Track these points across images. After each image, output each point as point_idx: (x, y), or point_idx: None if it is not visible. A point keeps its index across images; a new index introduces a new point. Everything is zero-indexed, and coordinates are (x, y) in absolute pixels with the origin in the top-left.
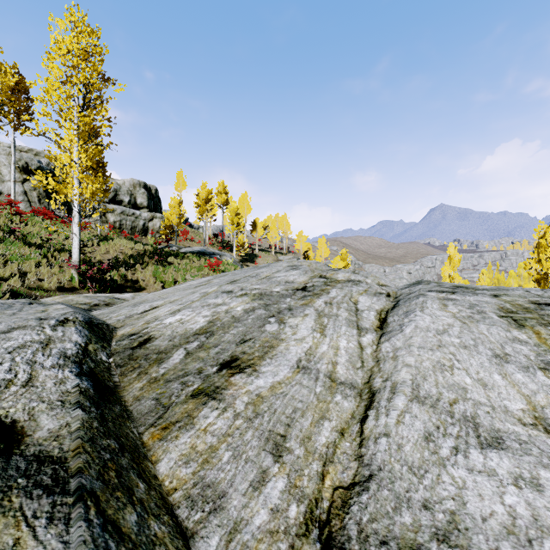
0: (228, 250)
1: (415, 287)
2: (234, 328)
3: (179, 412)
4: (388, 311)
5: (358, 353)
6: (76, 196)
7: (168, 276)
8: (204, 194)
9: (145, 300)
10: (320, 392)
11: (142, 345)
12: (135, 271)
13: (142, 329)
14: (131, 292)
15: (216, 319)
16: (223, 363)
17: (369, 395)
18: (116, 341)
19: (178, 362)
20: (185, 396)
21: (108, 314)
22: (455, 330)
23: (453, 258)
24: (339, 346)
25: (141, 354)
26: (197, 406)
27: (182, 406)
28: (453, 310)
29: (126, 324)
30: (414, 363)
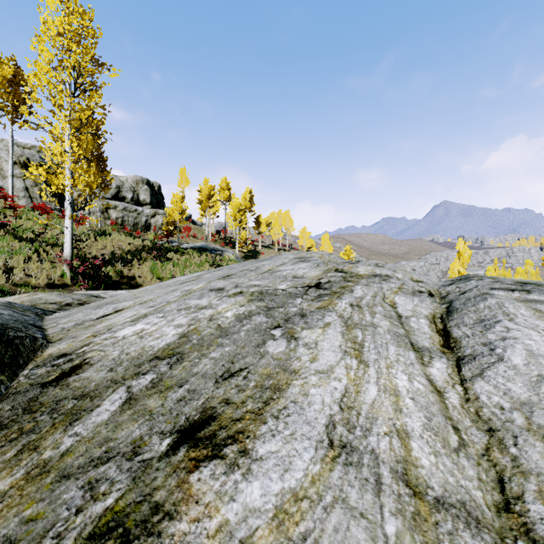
0: (230, 247)
1: (465, 283)
2: (216, 348)
3: None
4: (444, 318)
5: (439, 406)
6: (68, 187)
7: (165, 272)
8: (207, 190)
9: (116, 299)
10: (399, 538)
11: (61, 379)
12: (132, 267)
13: (80, 346)
14: (126, 289)
15: (192, 330)
16: (185, 429)
17: None
18: (31, 368)
19: (104, 420)
20: (74, 538)
21: (58, 320)
22: None
23: (462, 254)
24: (398, 388)
25: (50, 398)
26: None
27: None
28: None
29: (67, 336)
30: None
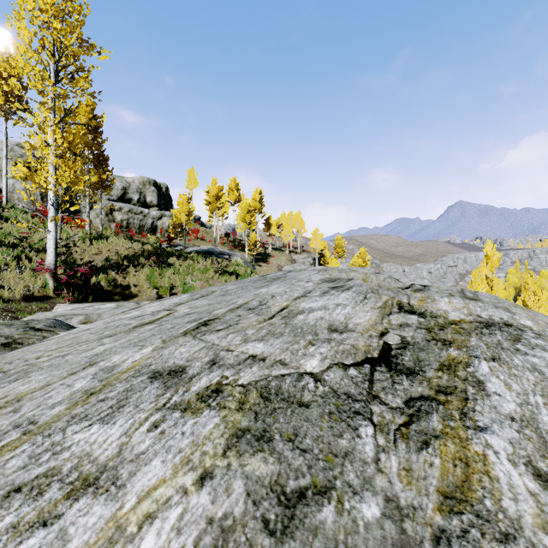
0: (240, 249)
1: None
2: None
3: None
4: None
5: None
6: (51, 185)
7: (163, 280)
8: (215, 191)
9: (2, 366)
10: None
11: None
12: (127, 275)
13: None
14: (119, 300)
15: None
16: None
17: None
18: None
19: None
20: None
21: None
22: None
23: (491, 257)
24: None
25: None
26: None
27: None
28: None
29: None
30: None
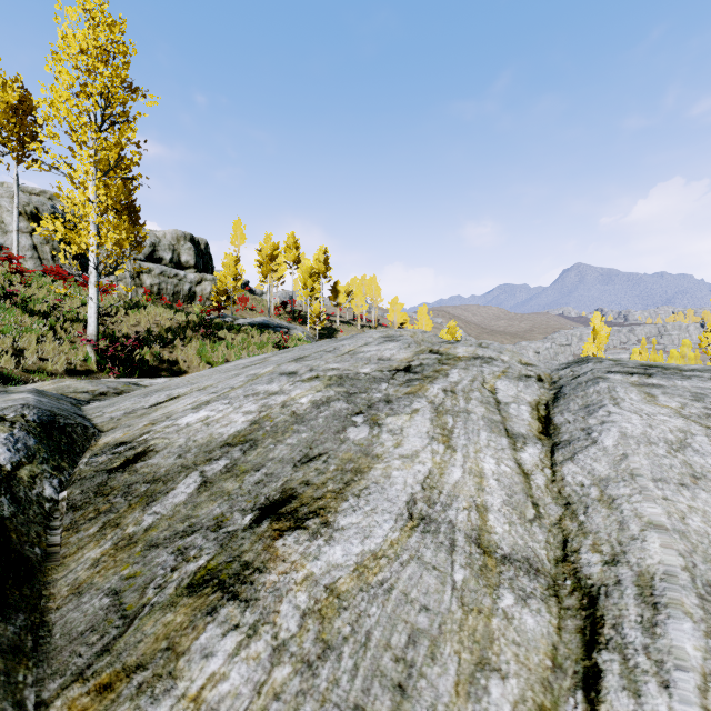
0: (299, 322)
1: (581, 367)
2: (292, 434)
3: (150, 636)
4: (549, 404)
5: (523, 486)
6: (93, 247)
7: (217, 355)
8: (269, 249)
9: (166, 386)
10: (465, 582)
11: (128, 466)
12: (173, 349)
13: (139, 434)
14: (167, 377)
15: (264, 417)
16: (266, 506)
17: (582, 600)
18: (90, 456)
19: (182, 501)
20: (174, 588)
21: (102, 409)
22: (701, 441)
23: (599, 332)
24: (484, 471)
25: (120, 483)
26: (193, 617)
27: (162, 618)
28: (670, 404)
29: (120, 425)
30: (668, 519)
